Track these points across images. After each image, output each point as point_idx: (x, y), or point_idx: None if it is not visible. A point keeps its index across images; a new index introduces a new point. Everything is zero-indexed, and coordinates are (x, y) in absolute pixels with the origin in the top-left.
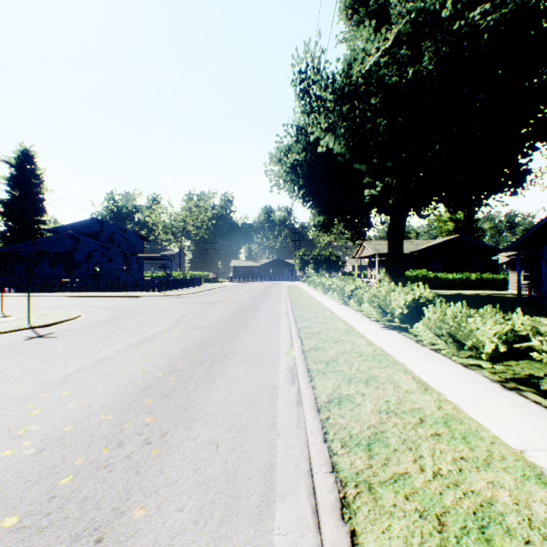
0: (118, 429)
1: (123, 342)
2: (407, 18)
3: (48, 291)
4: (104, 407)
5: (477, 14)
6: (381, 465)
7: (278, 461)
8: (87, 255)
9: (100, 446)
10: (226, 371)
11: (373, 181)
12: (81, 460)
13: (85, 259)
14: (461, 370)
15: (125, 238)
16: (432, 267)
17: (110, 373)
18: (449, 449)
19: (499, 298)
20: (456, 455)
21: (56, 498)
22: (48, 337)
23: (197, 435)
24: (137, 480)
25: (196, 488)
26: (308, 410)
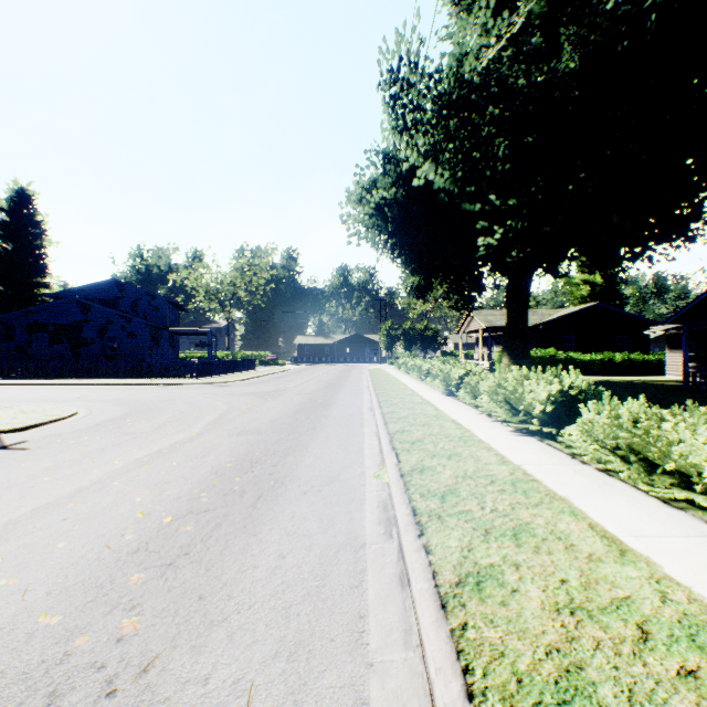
0: (59, 653)
1: (125, 457)
2: None
3: (45, 378)
4: (52, 594)
5: None
6: None
7: None
8: (101, 328)
9: (7, 705)
10: (279, 511)
11: (489, 226)
12: None
13: (98, 334)
14: (664, 510)
15: (153, 307)
16: (562, 344)
17: (87, 517)
18: None
19: (658, 387)
20: None
21: None
22: (14, 448)
23: (210, 669)
24: None
25: None
26: (423, 606)
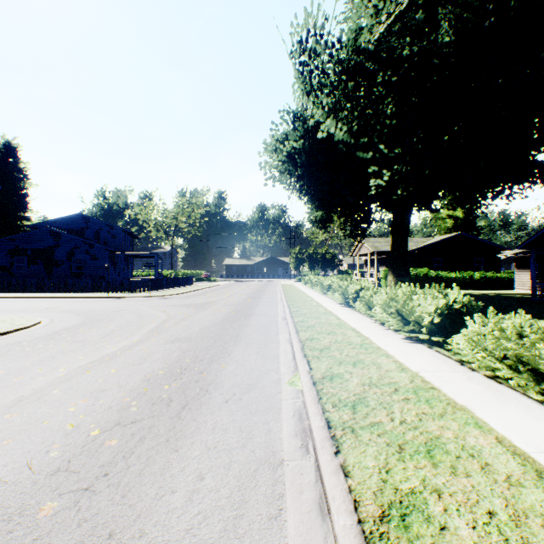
0: None
1: (70, 364)
2: None
3: (23, 292)
4: None
5: None
6: None
7: None
8: (69, 252)
9: None
10: (202, 422)
11: (378, 170)
12: None
13: (67, 257)
14: None
15: (112, 235)
16: (432, 265)
17: (18, 431)
18: None
19: (511, 299)
20: None
21: None
22: None
23: None
24: None
25: None
26: None
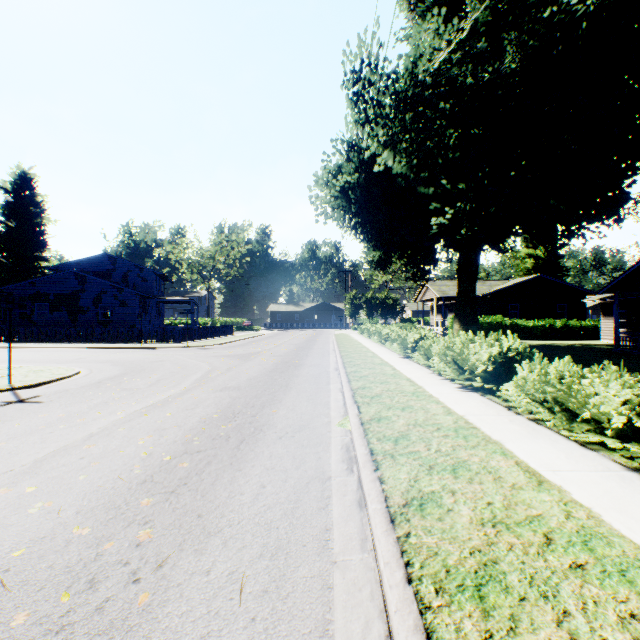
0: (93, 554)
1: (126, 409)
2: (486, 2)
3: (47, 342)
4: (80, 513)
5: None
6: (507, 632)
7: (336, 616)
8: (95, 297)
9: (58, 588)
10: (259, 452)
11: (441, 207)
12: (22, 617)
13: (93, 302)
14: (580, 451)
15: (142, 278)
16: (508, 312)
17: (100, 456)
18: (606, 596)
19: (592, 350)
20: (622, 609)
21: None
22: (30, 402)
23: (211, 565)
24: None
25: None
26: (376, 520)
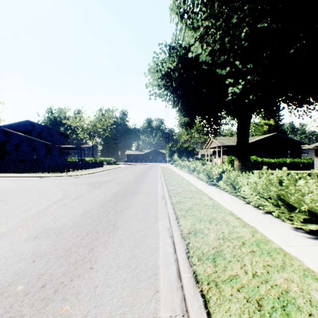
0: None
1: None
2: None
3: None
4: None
5: None
6: None
7: None
8: (16, 145)
9: None
10: None
11: (233, 82)
12: None
13: (15, 148)
14: None
15: (50, 135)
16: (258, 154)
17: None
18: None
19: None
20: None
21: None
22: None
23: None
24: None
25: None
26: None
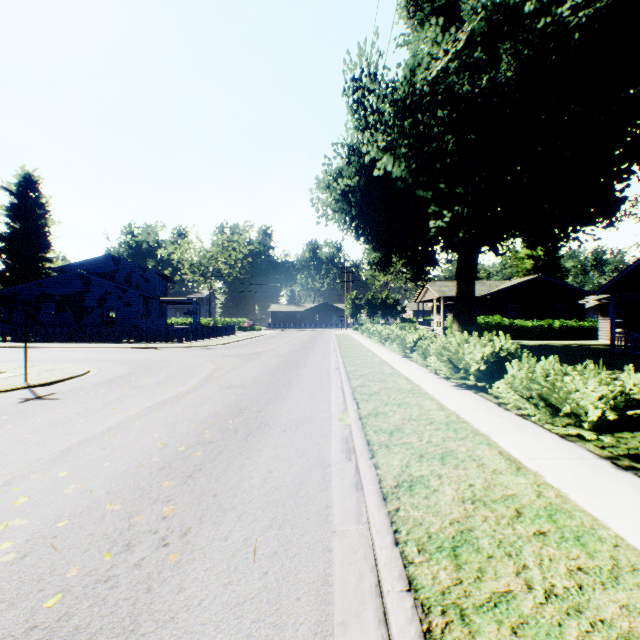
0: (126, 524)
1: (139, 405)
2: (482, 14)
3: (53, 342)
4: (110, 493)
5: (566, 10)
6: (474, 580)
7: (335, 571)
8: (100, 298)
9: (101, 549)
10: (266, 443)
11: (439, 211)
12: (75, 570)
13: (98, 303)
14: (559, 442)
15: (145, 279)
16: (507, 312)
17: (121, 447)
18: (560, 555)
19: (589, 350)
20: (572, 564)
21: (37, 630)
22: (48, 398)
23: (228, 533)
24: (147, 601)
25: (226, 613)
26: (371, 498)
